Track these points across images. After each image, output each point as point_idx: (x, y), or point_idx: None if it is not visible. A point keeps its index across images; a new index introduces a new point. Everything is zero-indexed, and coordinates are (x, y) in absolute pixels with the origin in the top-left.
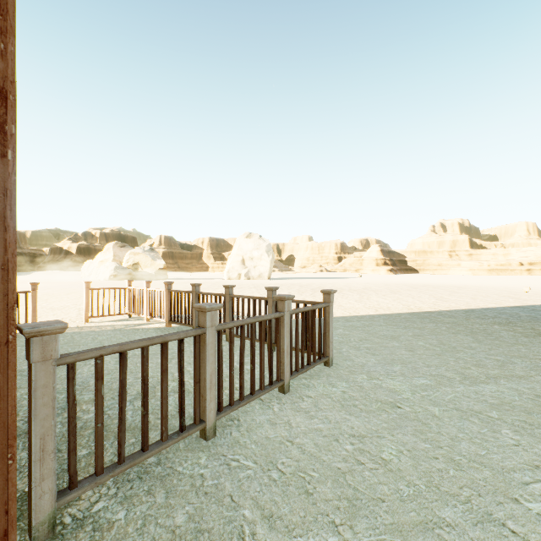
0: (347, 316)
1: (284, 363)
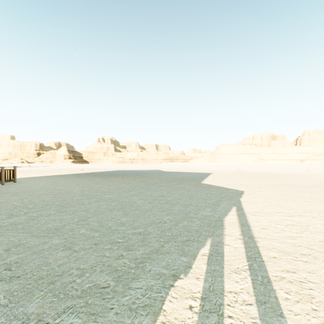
0: (27, 177)
1: (3, 179)
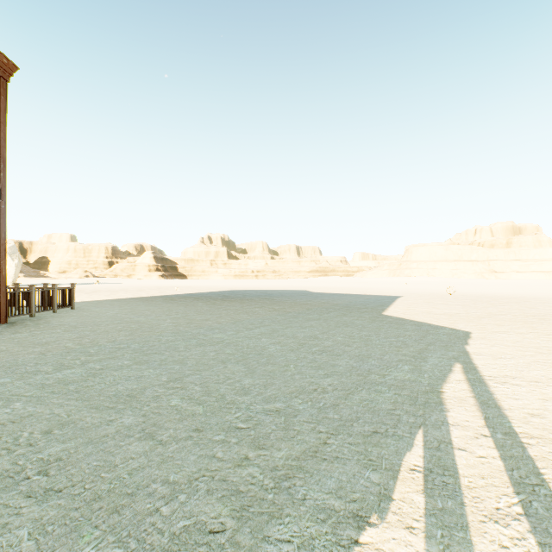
0: (92, 300)
1: (55, 304)
